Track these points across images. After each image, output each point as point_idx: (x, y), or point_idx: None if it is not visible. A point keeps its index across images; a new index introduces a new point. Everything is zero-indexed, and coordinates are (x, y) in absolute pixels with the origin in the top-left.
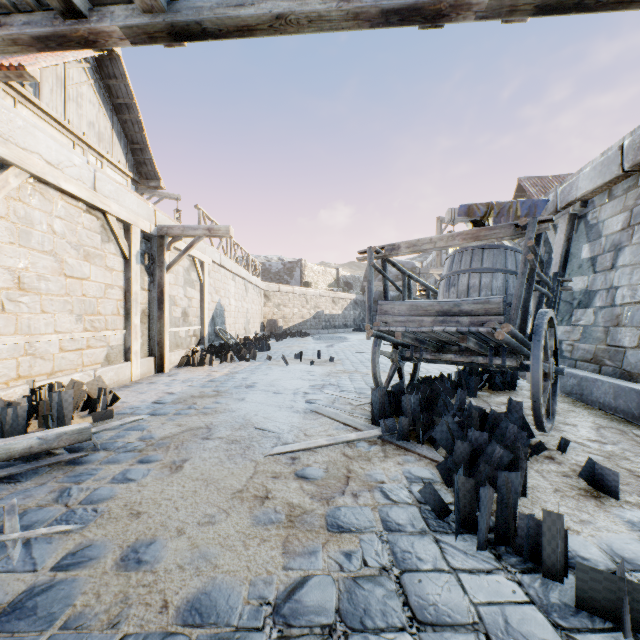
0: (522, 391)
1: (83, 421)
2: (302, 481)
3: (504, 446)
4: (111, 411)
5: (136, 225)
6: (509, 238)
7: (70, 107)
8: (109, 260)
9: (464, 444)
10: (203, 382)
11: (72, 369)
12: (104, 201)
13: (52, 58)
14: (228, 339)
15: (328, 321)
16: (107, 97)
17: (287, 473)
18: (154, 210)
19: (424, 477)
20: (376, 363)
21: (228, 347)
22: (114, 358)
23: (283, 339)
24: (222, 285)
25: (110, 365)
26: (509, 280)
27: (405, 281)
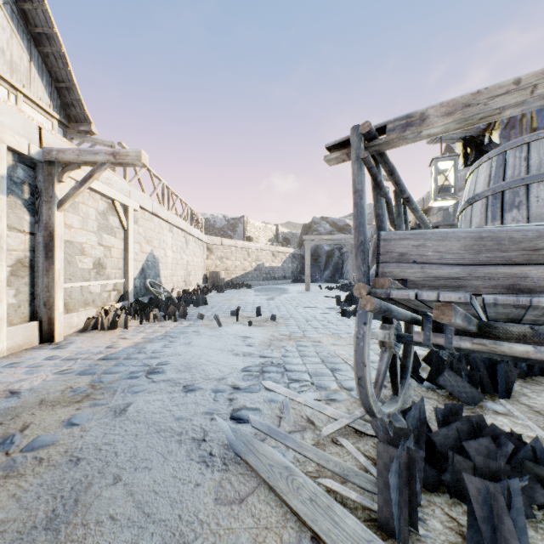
0: None
1: None
2: None
3: None
4: None
5: None
6: None
7: None
8: None
9: None
10: (90, 362)
11: None
12: None
13: None
14: (160, 293)
15: (268, 273)
16: (23, 24)
17: None
18: (38, 127)
19: None
20: (365, 358)
21: (157, 302)
22: None
23: (225, 291)
24: (155, 235)
25: None
26: None
27: (401, 207)
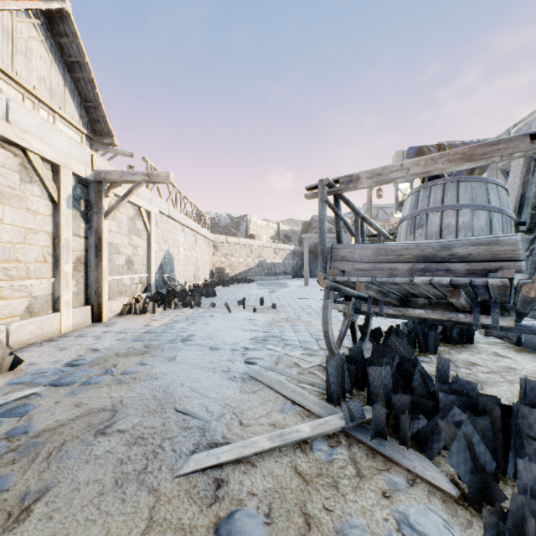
0: (480, 345)
1: None
2: None
3: None
4: None
5: (67, 167)
6: (521, 155)
7: (18, 60)
8: (31, 202)
9: (531, 503)
10: (137, 334)
11: None
12: (21, 135)
13: None
14: (176, 286)
15: (270, 269)
16: (59, 55)
17: (202, 530)
18: (91, 154)
19: None
20: (328, 319)
21: (174, 294)
22: (39, 309)
23: (230, 285)
24: (171, 235)
25: (32, 317)
26: (493, 219)
27: (358, 223)
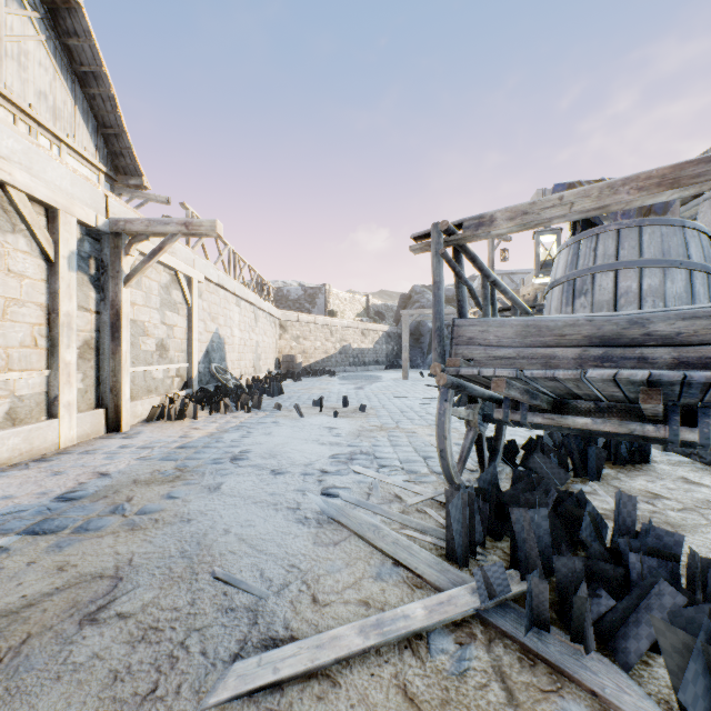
0: (660, 465)
1: None
2: None
3: None
4: None
5: (68, 212)
6: None
7: (7, 66)
8: (14, 261)
9: None
10: (168, 450)
11: None
12: None
13: None
14: (227, 380)
15: (356, 357)
16: (67, 62)
17: None
18: (105, 195)
19: None
20: (446, 432)
21: (225, 391)
22: (26, 414)
23: (302, 379)
24: (221, 311)
25: (15, 426)
26: (696, 281)
27: (487, 290)
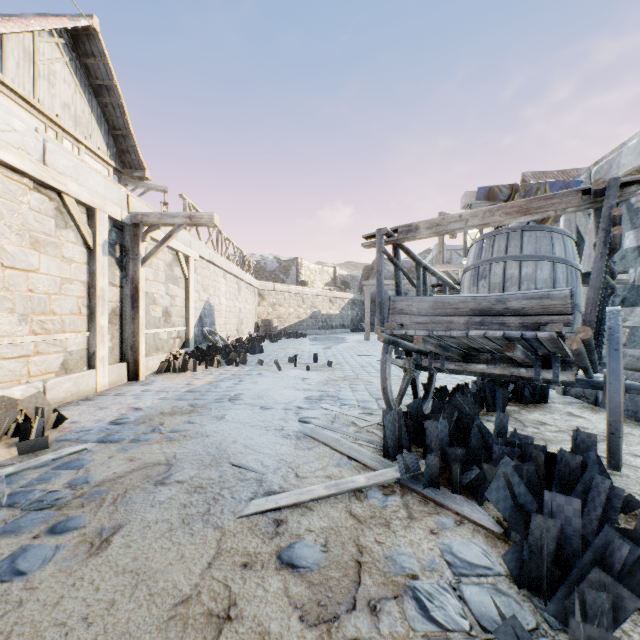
0: (555, 404)
1: (7, 453)
2: (288, 574)
3: (618, 529)
4: (45, 439)
5: (102, 210)
6: (574, 210)
7: (40, 85)
8: (67, 250)
9: (547, 521)
10: (180, 393)
11: (13, 381)
12: (58, 178)
13: (14, 24)
14: (217, 341)
15: (325, 321)
16: (85, 78)
17: (266, 555)
18: (127, 195)
19: (476, 563)
20: (387, 375)
21: (216, 350)
22: (74, 365)
23: (278, 340)
24: (211, 283)
25: (68, 374)
26: (557, 270)
27: (420, 273)
